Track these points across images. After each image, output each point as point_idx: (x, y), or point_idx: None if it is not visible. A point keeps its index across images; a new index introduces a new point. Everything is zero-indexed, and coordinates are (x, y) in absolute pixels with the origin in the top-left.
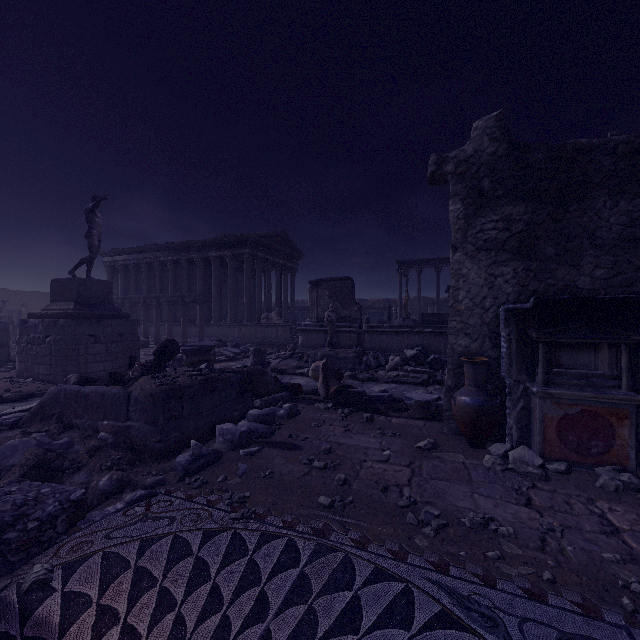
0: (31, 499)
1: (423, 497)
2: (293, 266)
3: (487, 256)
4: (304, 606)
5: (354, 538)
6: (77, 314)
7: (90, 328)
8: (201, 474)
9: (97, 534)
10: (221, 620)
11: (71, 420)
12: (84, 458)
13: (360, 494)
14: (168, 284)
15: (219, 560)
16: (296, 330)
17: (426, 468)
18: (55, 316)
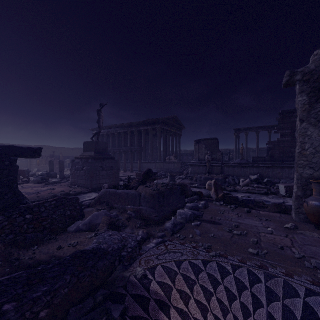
0: (122, 238)
1: (306, 254)
2: (179, 133)
3: None
4: (279, 302)
5: (282, 271)
6: (95, 157)
7: (100, 163)
8: (179, 233)
9: (152, 256)
10: (240, 303)
11: (112, 204)
12: (126, 222)
13: (268, 249)
14: (121, 143)
15: (218, 275)
16: (182, 165)
17: (298, 238)
18: (86, 158)
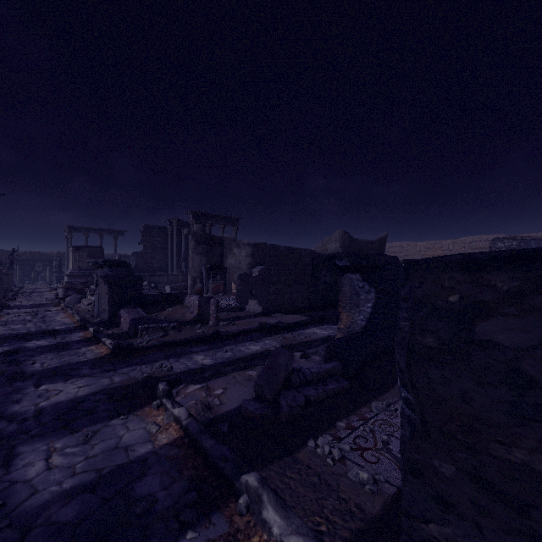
0: None
1: None
2: None
3: (200, 255)
4: None
5: None
6: None
7: None
8: None
9: None
10: None
11: None
12: None
13: None
14: None
15: None
16: None
17: None
18: None
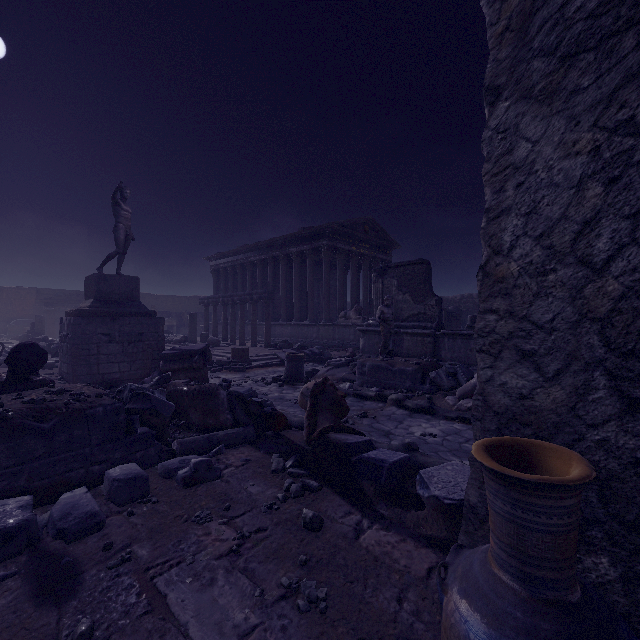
0: None
1: None
2: (385, 258)
3: (602, 64)
4: None
5: None
6: (93, 312)
7: (104, 326)
8: None
9: None
10: None
11: None
12: None
13: None
14: (257, 284)
15: None
16: None
17: None
18: (73, 314)
